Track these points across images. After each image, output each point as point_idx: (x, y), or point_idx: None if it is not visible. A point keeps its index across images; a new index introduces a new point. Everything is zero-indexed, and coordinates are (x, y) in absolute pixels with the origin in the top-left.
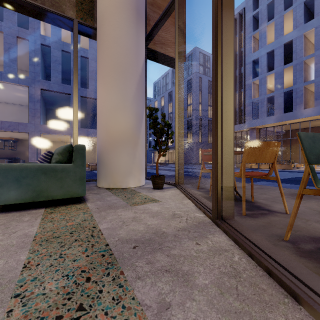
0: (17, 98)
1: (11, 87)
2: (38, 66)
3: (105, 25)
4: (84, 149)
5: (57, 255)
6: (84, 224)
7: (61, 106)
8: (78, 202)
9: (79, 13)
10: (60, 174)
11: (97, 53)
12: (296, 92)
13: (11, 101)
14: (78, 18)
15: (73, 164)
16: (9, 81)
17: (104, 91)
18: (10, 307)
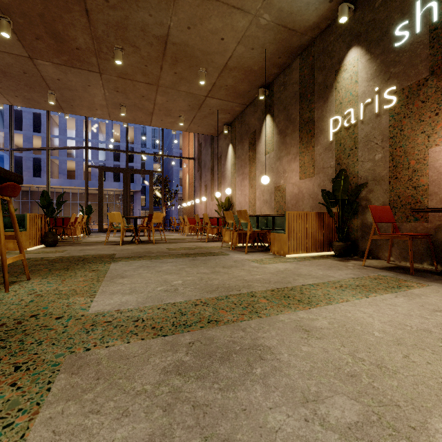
0: None
1: None
2: None
3: None
4: None
5: None
6: None
7: None
8: None
9: None
10: None
11: None
12: (45, 162)
13: None
14: None
15: None
16: None
17: None
18: None
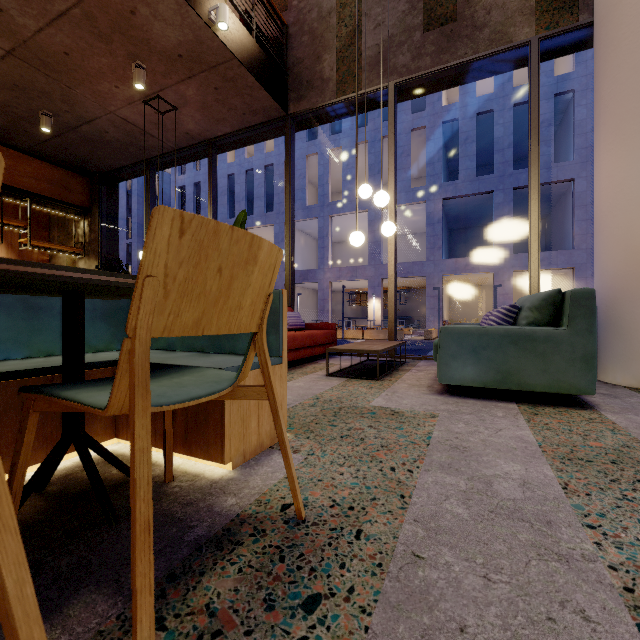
0: (409, 225)
1: (404, 211)
2: (438, 162)
3: (625, 1)
4: (592, 297)
5: (616, 493)
6: (634, 455)
7: (474, 219)
8: (577, 406)
9: (541, 21)
10: (542, 347)
11: (597, 79)
12: None
13: (402, 231)
14: (540, 31)
15: (567, 329)
16: (401, 202)
17: (620, 159)
18: (592, 538)
